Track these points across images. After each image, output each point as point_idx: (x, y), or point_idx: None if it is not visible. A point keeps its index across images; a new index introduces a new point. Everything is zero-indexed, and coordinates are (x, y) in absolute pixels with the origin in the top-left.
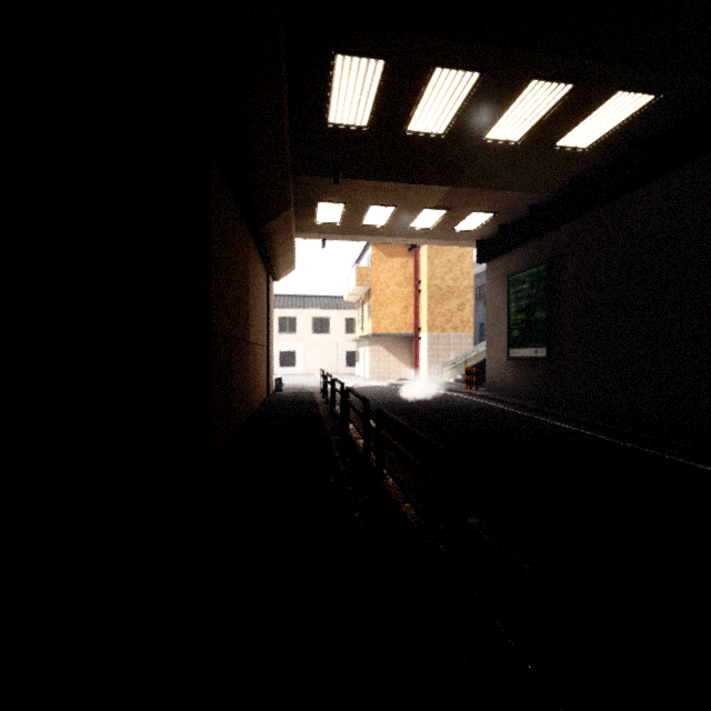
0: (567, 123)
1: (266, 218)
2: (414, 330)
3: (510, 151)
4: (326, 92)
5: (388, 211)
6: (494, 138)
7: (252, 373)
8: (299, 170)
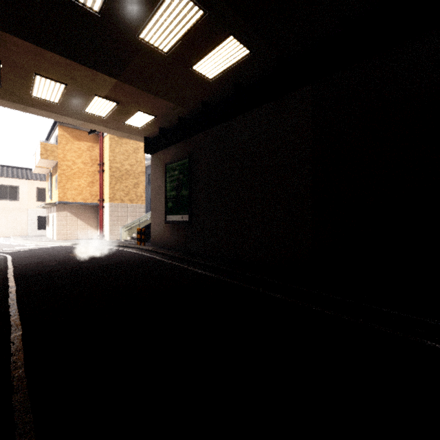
0: (200, 51)
1: None
2: (99, 200)
3: (162, 61)
4: None
5: (58, 87)
6: (148, 40)
7: None
8: None
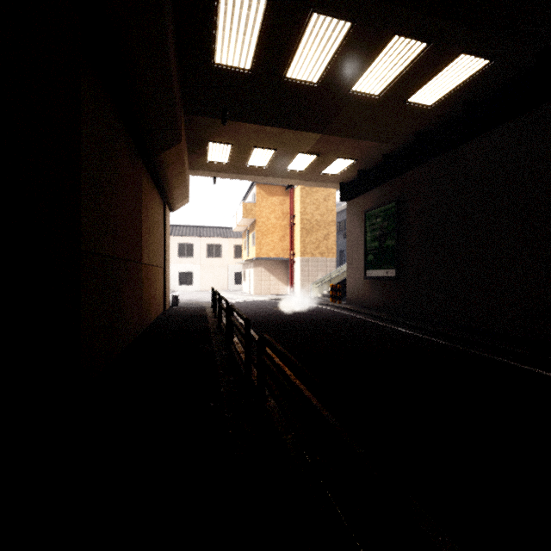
0: (418, 81)
1: (157, 148)
2: (290, 255)
3: (371, 104)
4: (211, 30)
5: (269, 154)
6: (359, 90)
7: (146, 292)
8: (190, 109)
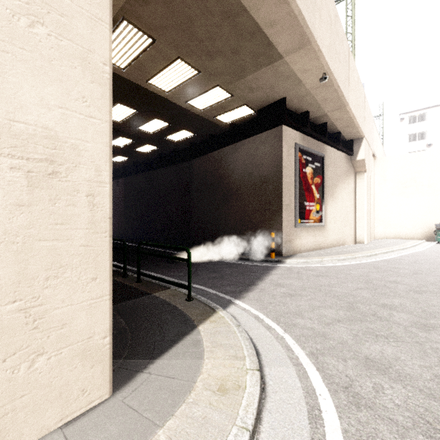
0: None
1: None
2: None
3: None
4: None
5: None
6: None
7: None
8: None
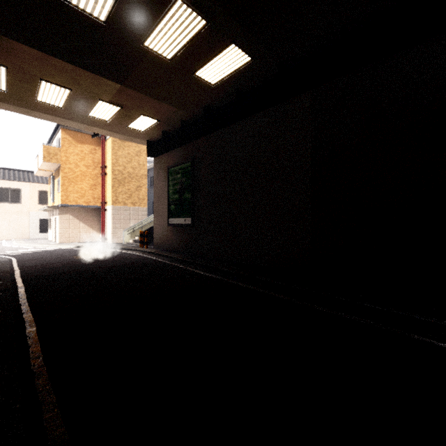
0: (202, 58)
1: None
2: (102, 203)
3: (165, 67)
4: None
5: (63, 92)
6: (152, 48)
7: None
8: None
